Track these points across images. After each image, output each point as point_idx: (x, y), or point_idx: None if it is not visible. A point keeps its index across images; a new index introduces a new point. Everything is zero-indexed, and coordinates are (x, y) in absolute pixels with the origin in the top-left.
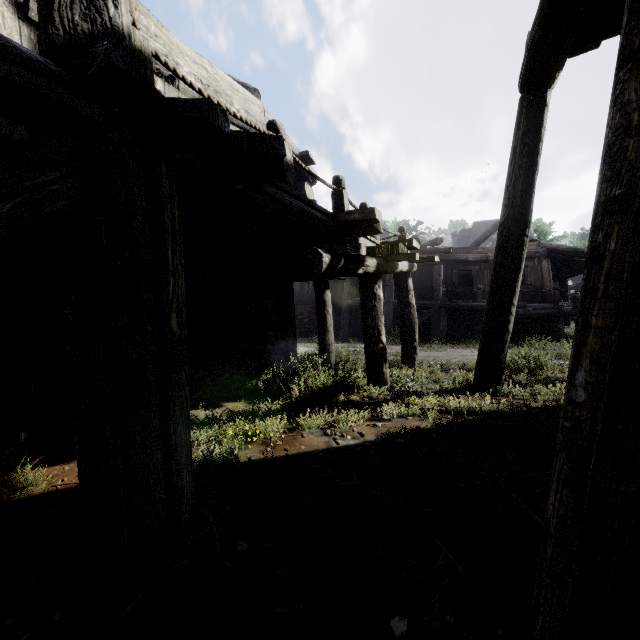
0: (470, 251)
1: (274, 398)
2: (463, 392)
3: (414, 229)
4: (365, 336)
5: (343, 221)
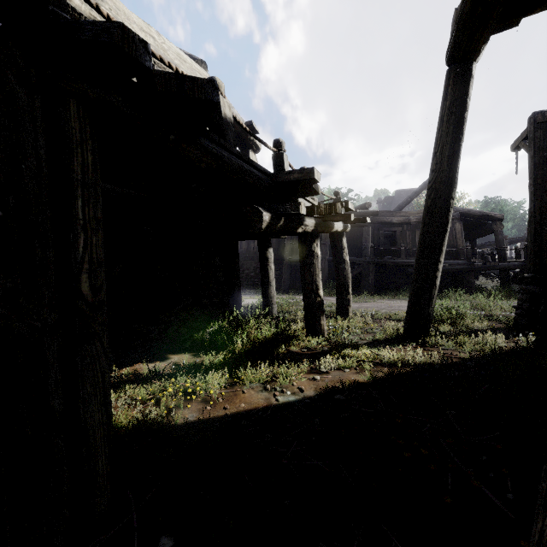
0: (394, 214)
1: (218, 350)
2: (394, 343)
3: (345, 196)
4: (304, 290)
5: (283, 181)
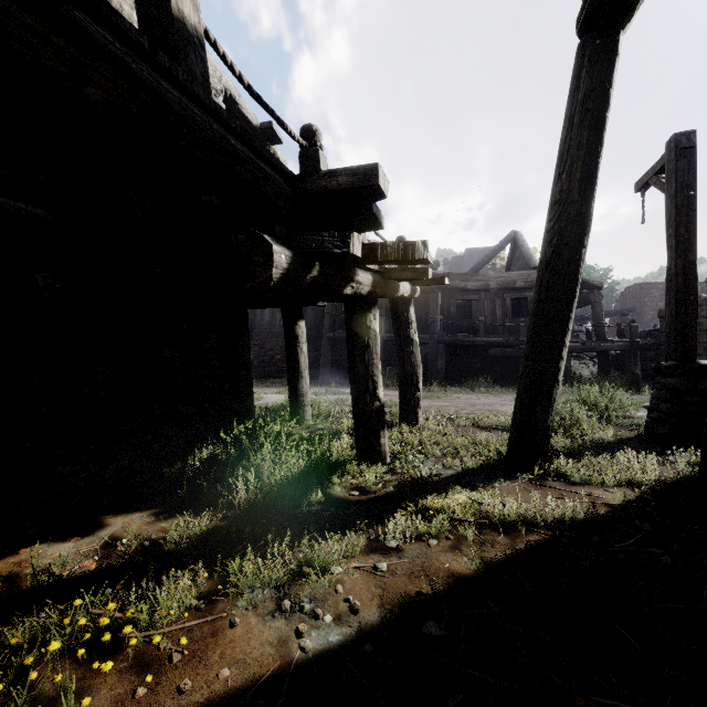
0: (469, 278)
1: (204, 501)
2: (496, 473)
3: None
4: (354, 390)
5: (317, 190)
